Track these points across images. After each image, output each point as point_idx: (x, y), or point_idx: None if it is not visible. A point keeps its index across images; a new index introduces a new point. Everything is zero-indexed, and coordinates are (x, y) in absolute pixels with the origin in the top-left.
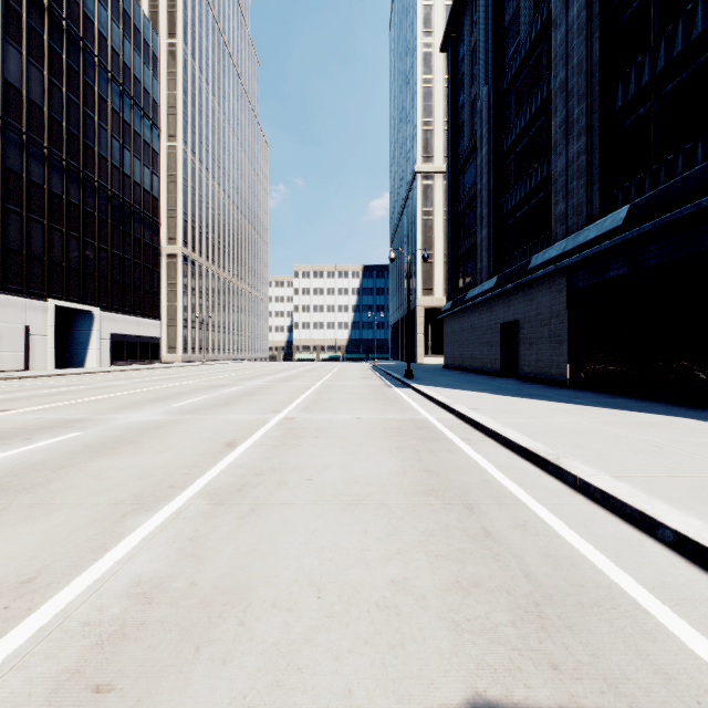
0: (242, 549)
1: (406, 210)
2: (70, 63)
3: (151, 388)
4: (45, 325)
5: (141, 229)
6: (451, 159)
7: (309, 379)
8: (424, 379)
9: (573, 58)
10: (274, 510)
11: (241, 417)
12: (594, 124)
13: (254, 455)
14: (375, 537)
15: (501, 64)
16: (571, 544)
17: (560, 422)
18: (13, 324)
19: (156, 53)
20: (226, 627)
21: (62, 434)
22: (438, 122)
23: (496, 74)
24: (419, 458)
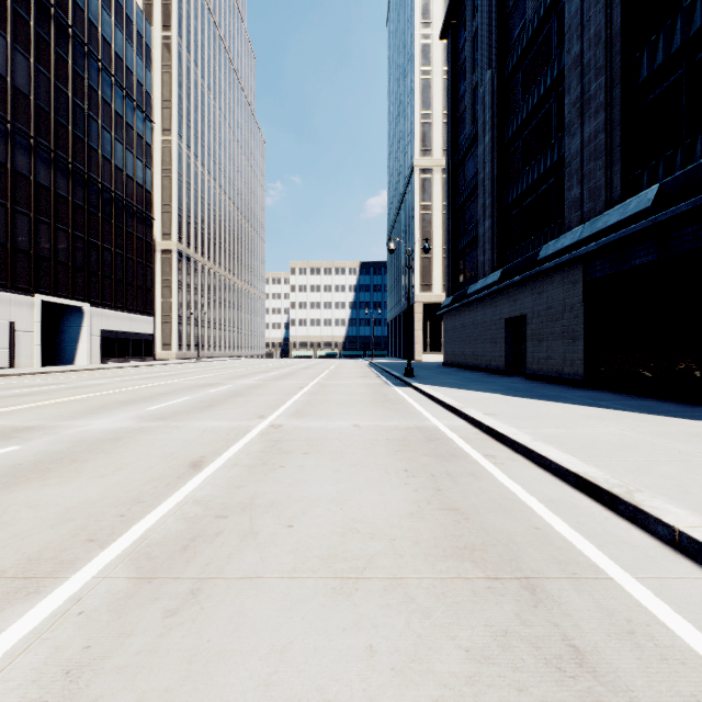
0: None
1: (404, 205)
2: (58, 51)
3: (131, 388)
4: (32, 321)
5: (133, 223)
6: (452, 150)
7: (303, 378)
8: (425, 378)
9: (590, 28)
10: (228, 593)
11: (220, 424)
12: (615, 98)
13: (222, 481)
14: (388, 665)
15: (506, 47)
16: None
17: (599, 432)
18: None
19: (149, 45)
20: None
21: None
22: (437, 114)
23: (500, 57)
24: (437, 487)
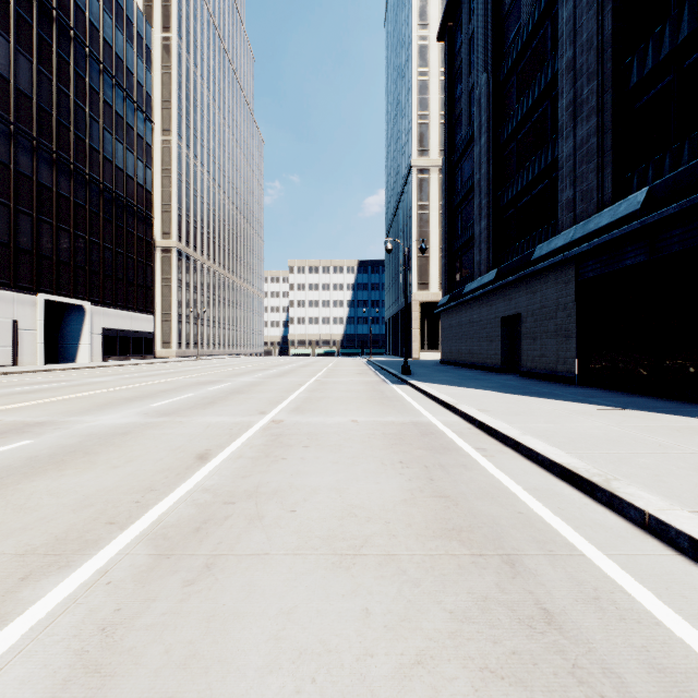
0: (176, 652)
1: (401, 205)
2: (60, 53)
3: (134, 385)
4: (34, 320)
5: (134, 223)
6: (448, 151)
7: (302, 375)
8: (422, 376)
9: (582, 34)
10: (239, 567)
11: (223, 420)
12: (606, 103)
13: (228, 472)
14: (382, 623)
15: (501, 50)
16: (683, 642)
17: (586, 427)
18: (0, 318)
19: (150, 46)
20: None
21: (11, 442)
22: (434, 115)
23: (495, 60)
24: (430, 477)
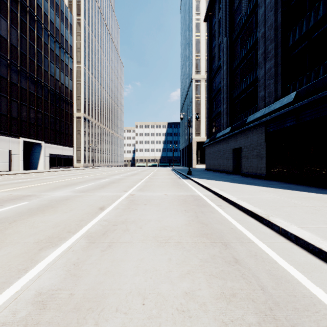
0: (102, 270)
1: (187, 96)
2: (30, 27)
3: (66, 179)
4: (19, 150)
5: (64, 105)
6: (209, 72)
7: (142, 175)
8: (196, 175)
9: (268, 22)
10: (121, 246)
11: (108, 194)
12: (278, 53)
13: (113, 214)
14: (175, 262)
15: (233, 27)
16: (283, 267)
17: (265, 196)
18: (3, 149)
19: (71, 23)
20: (87, 326)
21: (19, 202)
22: (202, 55)
23: (230, 31)
24: (197, 216)
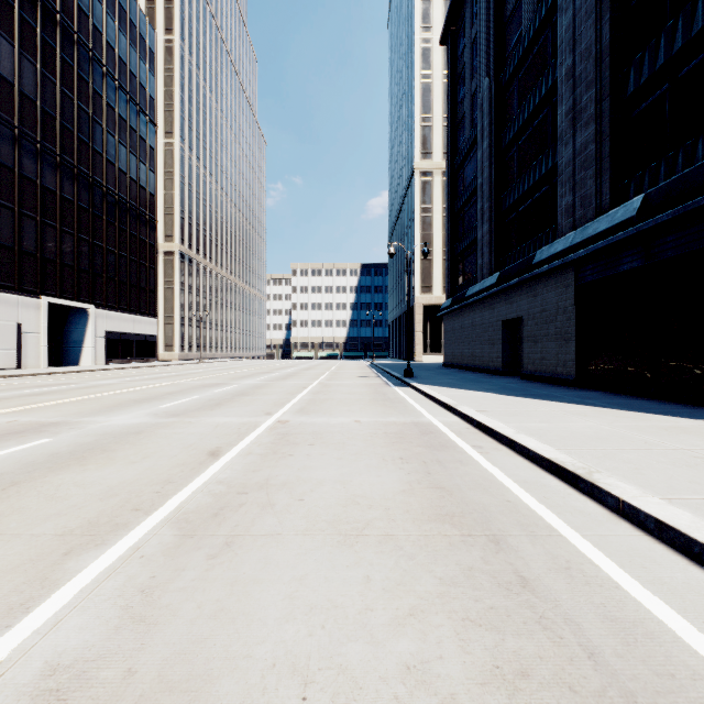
0: (207, 607)
1: (404, 207)
2: (64, 57)
3: (141, 388)
4: (38, 323)
5: (137, 226)
6: (451, 154)
7: (306, 378)
8: (424, 378)
9: (581, 43)
10: (255, 544)
11: (231, 420)
12: (604, 111)
13: (240, 467)
14: (380, 587)
15: (503, 55)
16: (636, 600)
17: (578, 426)
18: (5, 322)
19: (152, 49)
20: None
21: (30, 440)
22: (437, 118)
23: (497, 65)
24: (427, 471)
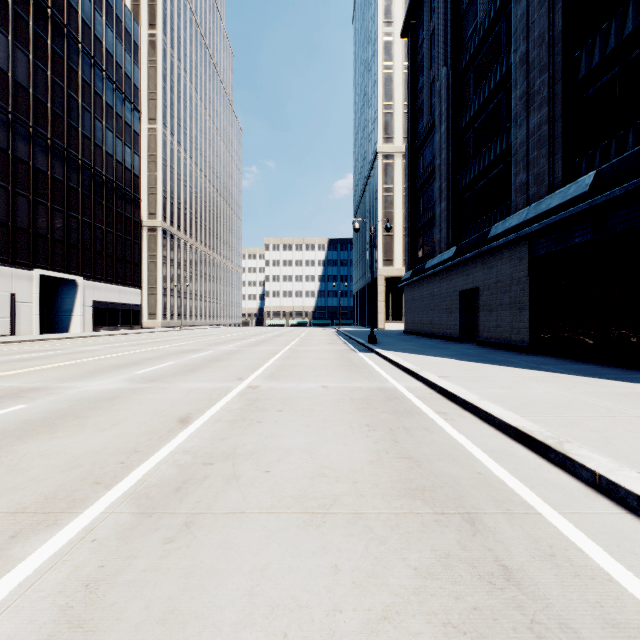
0: (156, 608)
1: (368, 188)
2: (54, 48)
3: (122, 353)
4: (31, 293)
5: (122, 204)
6: (411, 138)
7: (277, 344)
8: (387, 345)
9: (534, 30)
10: (216, 525)
11: (203, 385)
12: (556, 94)
13: (208, 434)
14: (350, 580)
15: (460, 45)
16: (635, 597)
17: (539, 392)
18: None
19: (137, 42)
20: None
21: (6, 406)
22: (398, 105)
23: (454, 54)
24: (394, 439)
